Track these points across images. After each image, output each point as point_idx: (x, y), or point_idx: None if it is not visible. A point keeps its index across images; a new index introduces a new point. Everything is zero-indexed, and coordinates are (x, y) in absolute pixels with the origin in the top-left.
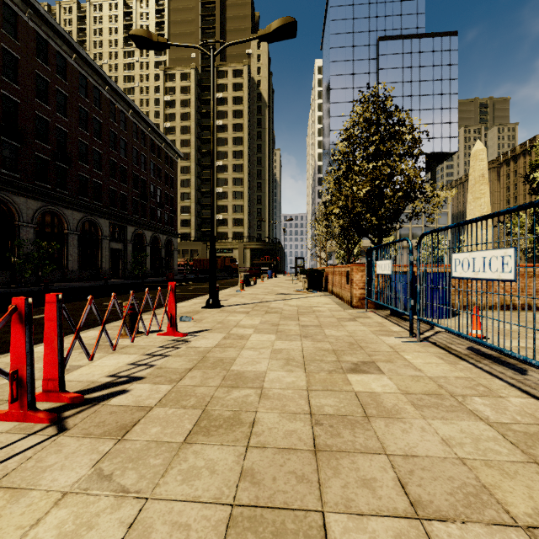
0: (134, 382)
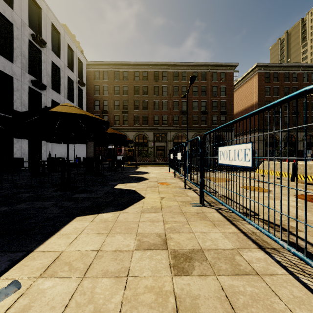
0: None
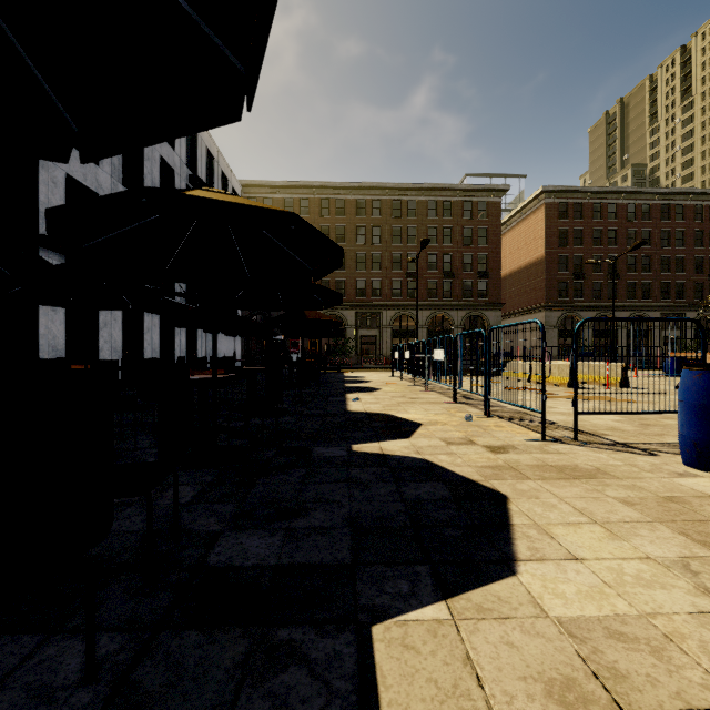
0: None
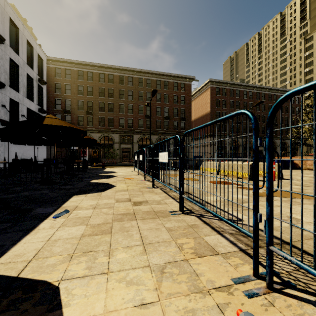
0: None
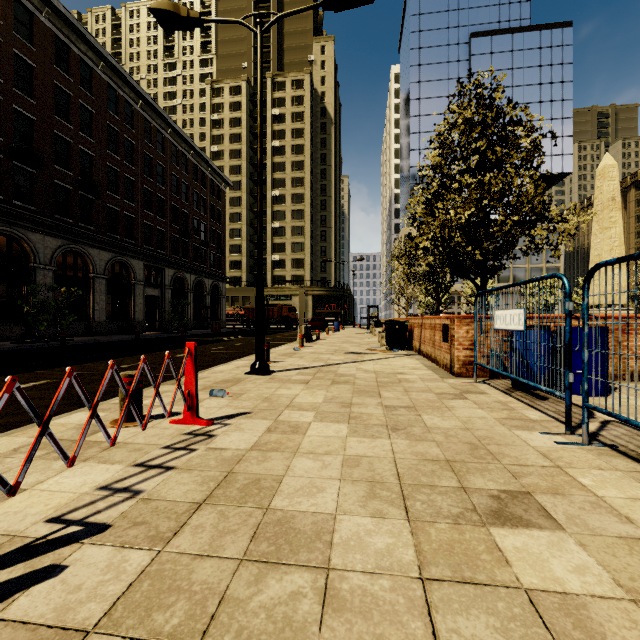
0: (85, 541)
